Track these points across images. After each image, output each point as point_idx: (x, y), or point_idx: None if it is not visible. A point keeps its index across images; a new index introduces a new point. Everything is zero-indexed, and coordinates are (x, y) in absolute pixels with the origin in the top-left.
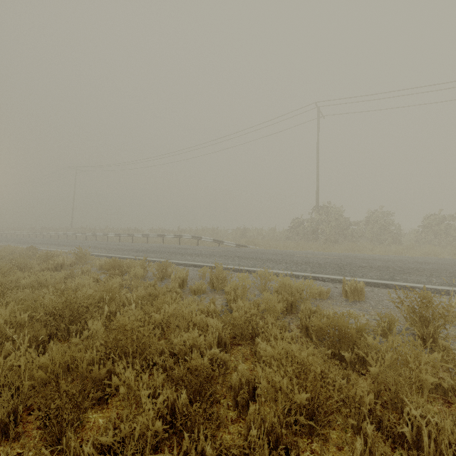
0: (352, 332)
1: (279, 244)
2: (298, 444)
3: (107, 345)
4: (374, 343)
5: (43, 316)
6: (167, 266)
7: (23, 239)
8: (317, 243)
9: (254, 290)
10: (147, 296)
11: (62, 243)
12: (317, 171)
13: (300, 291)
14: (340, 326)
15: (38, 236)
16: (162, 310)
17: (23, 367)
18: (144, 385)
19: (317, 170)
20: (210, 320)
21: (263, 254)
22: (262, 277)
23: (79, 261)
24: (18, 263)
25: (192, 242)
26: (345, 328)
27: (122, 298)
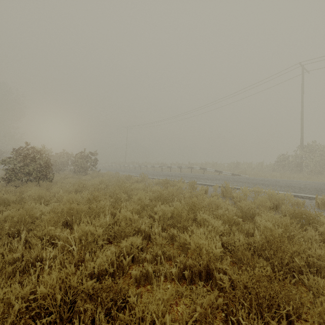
0: (312, 215)
1: (266, 174)
2: (277, 242)
3: (189, 208)
4: (324, 220)
5: (152, 199)
6: (194, 183)
7: (105, 168)
8: (301, 174)
9: (249, 199)
10: (191, 196)
11: (125, 171)
12: (301, 117)
13: (282, 199)
14: (305, 213)
15: (109, 167)
16: (206, 199)
17: (166, 209)
18: (212, 218)
19: (301, 116)
20: (229, 206)
21: (254, 180)
22: (255, 191)
23: (143, 180)
24: (119, 179)
25: (199, 172)
26: (308, 214)
27: (179, 196)
